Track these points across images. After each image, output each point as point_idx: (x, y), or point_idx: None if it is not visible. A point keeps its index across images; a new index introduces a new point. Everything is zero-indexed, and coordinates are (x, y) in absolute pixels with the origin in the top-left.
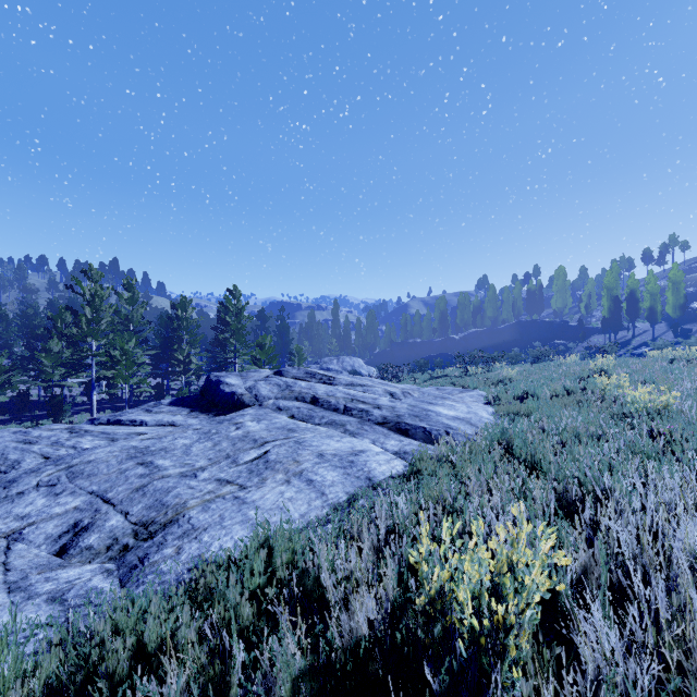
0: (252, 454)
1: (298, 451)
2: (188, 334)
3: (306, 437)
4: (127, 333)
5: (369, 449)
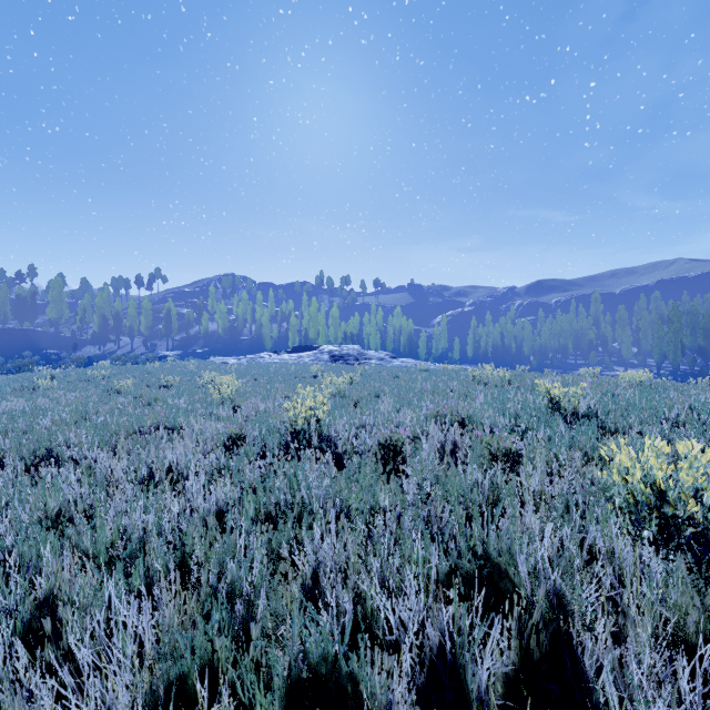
0: None
1: None
2: None
3: None
4: None
5: None
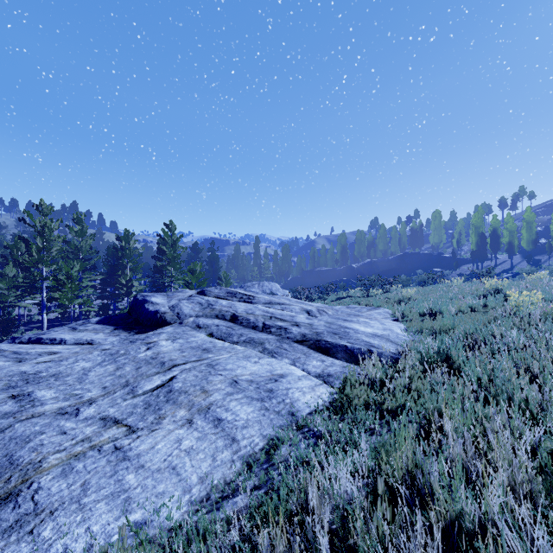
0: (154, 381)
1: (209, 377)
2: (131, 262)
3: (221, 358)
4: (77, 261)
5: (290, 372)
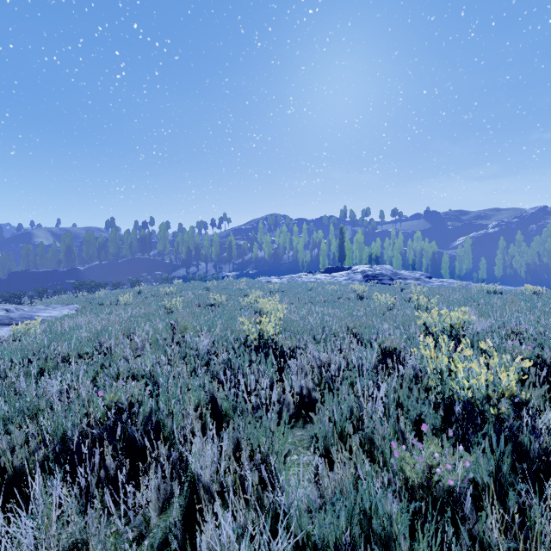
0: None
1: None
2: None
3: None
4: None
5: None
